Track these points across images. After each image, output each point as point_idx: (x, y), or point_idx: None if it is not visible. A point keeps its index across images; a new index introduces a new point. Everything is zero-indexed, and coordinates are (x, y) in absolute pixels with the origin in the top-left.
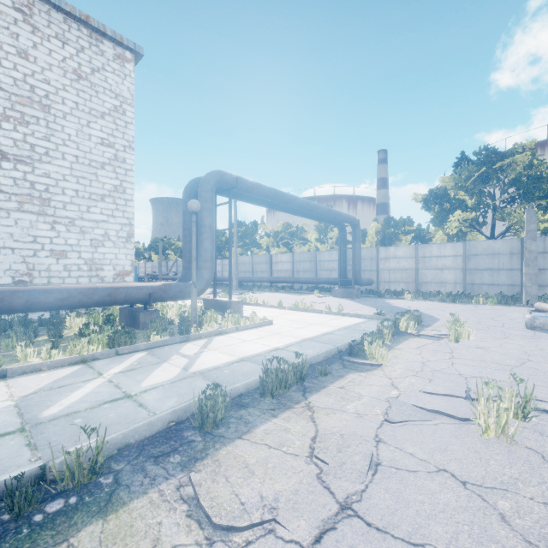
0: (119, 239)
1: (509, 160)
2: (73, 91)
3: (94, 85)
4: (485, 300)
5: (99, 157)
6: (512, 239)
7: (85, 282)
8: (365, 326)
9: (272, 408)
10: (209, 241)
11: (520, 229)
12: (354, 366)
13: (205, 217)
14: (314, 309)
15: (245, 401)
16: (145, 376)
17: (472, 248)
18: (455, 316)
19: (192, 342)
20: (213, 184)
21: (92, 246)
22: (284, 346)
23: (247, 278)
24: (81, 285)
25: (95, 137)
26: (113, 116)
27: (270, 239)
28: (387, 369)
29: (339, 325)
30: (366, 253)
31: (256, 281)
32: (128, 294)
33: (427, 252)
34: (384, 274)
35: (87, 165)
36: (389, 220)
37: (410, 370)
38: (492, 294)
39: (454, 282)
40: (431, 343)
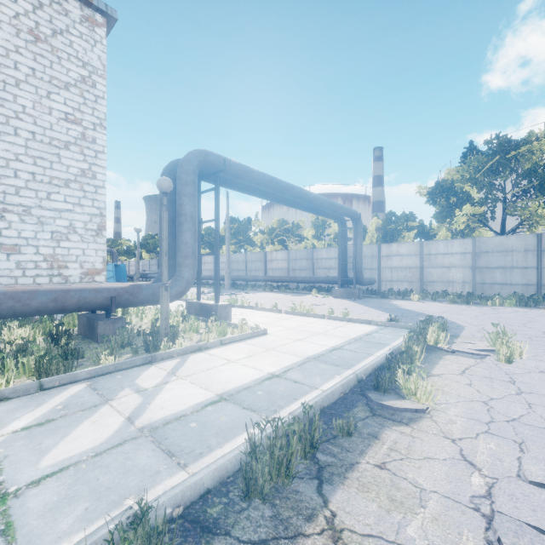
0: (87, 232)
1: (526, 148)
2: (28, 54)
3: (56, 49)
4: (502, 302)
5: (63, 136)
6: (527, 234)
7: (44, 283)
8: (379, 337)
9: (263, 539)
10: (190, 234)
11: (535, 223)
12: (387, 412)
13: (186, 205)
14: (315, 313)
15: (212, 511)
16: (60, 438)
17: (482, 245)
18: (479, 322)
19: (158, 363)
20: (195, 165)
21: (53, 239)
22: (282, 370)
23: (241, 277)
24: (15, 287)
25: (57, 111)
26: (80, 87)
27: (264, 236)
28: (439, 418)
29: (348, 336)
30: (367, 250)
31: (250, 280)
32: (81, 298)
33: (433, 249)
34: (386, 273)
35: (47, 144)
36: (390, 215)
37: (475, 419)
38: (505, 294)
39: (462, 281)
40: (477, 365)
